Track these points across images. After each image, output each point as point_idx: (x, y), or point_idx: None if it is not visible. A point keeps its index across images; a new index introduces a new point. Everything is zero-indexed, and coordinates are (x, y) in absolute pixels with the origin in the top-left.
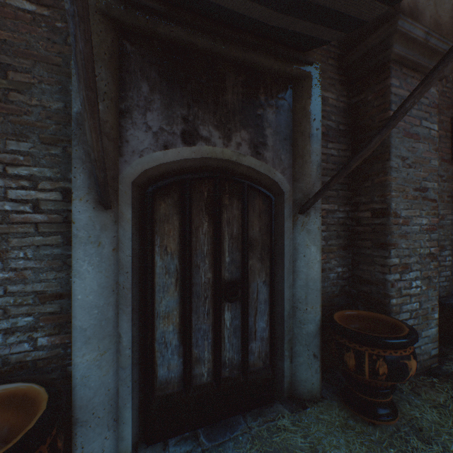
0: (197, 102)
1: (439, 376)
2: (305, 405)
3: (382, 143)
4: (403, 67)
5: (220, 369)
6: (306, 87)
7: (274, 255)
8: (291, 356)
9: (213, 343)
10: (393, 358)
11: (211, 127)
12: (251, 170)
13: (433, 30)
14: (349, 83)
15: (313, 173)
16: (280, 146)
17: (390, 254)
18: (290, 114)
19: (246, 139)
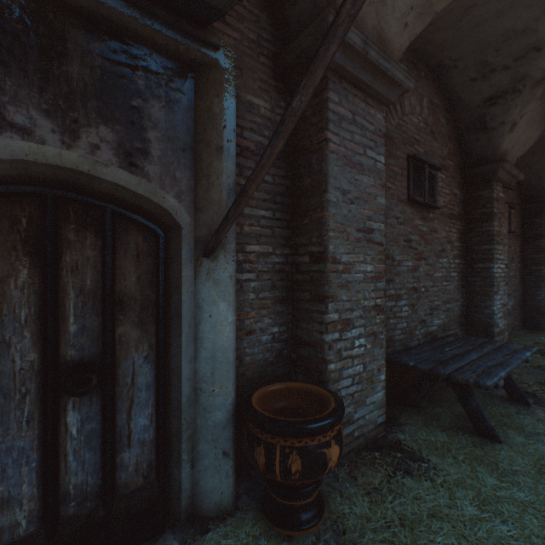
0: (1, 65)
1: (383, 449)
2: (208, 527)
3: (320, 170)
4: (343, 81)
5: (56, 507)
6: (212, 80)
7: (169, 317)
8: (194, 459)
9: (42, 467)
10: (309, 448)
11: (34, 110)
12: (123, 189)
13: (377, 45)
14: (289, 93)
15: (222, 201)
16: (174, 158)
17: (327, 309)
18: (192, 115)
19: (110, 140)
